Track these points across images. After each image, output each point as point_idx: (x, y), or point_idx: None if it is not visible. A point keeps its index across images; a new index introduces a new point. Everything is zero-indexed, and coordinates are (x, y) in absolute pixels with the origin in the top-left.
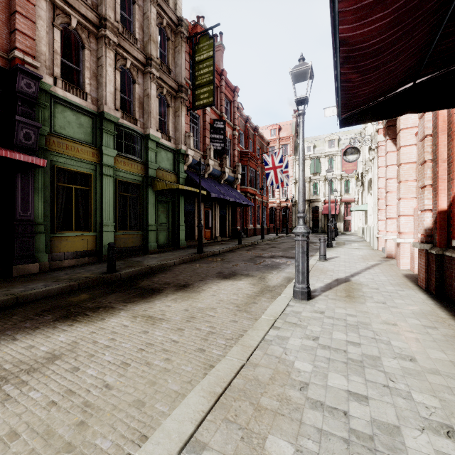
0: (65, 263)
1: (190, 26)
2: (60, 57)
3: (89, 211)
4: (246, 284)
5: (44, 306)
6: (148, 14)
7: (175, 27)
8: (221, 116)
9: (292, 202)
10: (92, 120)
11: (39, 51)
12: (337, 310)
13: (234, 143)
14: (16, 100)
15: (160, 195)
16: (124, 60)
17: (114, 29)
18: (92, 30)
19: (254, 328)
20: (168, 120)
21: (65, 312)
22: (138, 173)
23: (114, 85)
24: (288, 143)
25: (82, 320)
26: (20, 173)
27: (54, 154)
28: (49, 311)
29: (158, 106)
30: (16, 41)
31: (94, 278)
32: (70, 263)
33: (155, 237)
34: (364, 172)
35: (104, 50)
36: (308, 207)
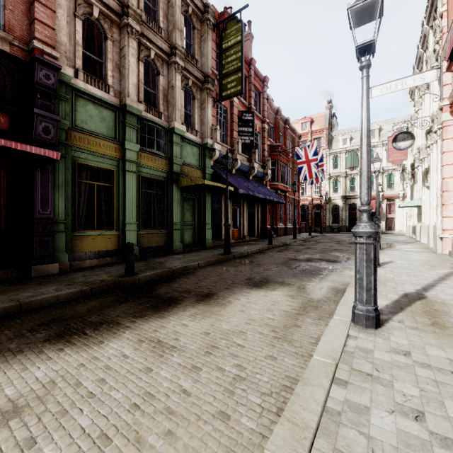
0: (86, 263)
1: (217, 13)
2: (81, 49)
3: (111, 209)
4: (282, 296)
5: (45, 317)
6: (172, 1)
7: (201, 14)
8: (249, 108)
9: (326, 199)
10: (114, 114)
11: (59, 41)
12: (429, 350)
13: (264, 136)
14: (35, 93)
15: (185, 192)
16: (148, 51)
17: (137, 17)
18: (115, 19)
19: (305, 380)
20: (194, 113)
21: (62, 328)
22: (162, 169)
23: (137, 76)
24: (322, 137)
25: (75, 343)
26: (40, 169)
27: (75, 150)
28: (46, 325)
29: (184, 100)
30: (35, 31)
31: (109, 282)
32: (92, 263)
33: (180, 237)
34: (416, 162)
35: (126, 39)
36: (343, 204)
